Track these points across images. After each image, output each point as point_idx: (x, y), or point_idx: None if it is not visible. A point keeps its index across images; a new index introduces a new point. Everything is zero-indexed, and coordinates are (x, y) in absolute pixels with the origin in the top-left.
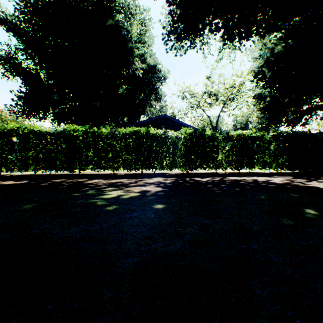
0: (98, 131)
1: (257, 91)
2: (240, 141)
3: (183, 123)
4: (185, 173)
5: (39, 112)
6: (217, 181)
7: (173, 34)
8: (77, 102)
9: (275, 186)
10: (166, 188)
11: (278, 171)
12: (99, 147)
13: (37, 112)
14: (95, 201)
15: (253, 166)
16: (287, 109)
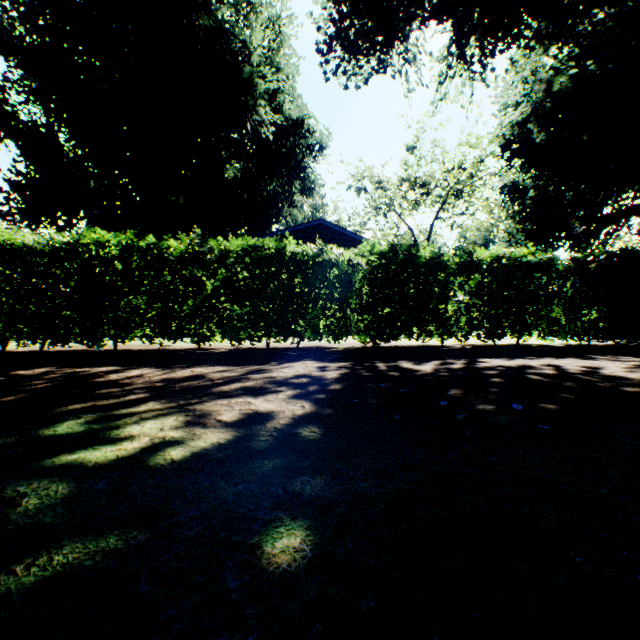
0: (159, 247)
1: (508, 177)
2: (498, 273)
3: (361, 238)
4: (371, 349)
5: (57, 217)
6: (465, 375)
7: (340, 39)
8: (137, 195)
9: None
10: (327, 403)
11: (581, 343)
12: (163, 285)
13: (51, 215)
14: (18, 496)
15: (528, 332)
16: (570, 214)
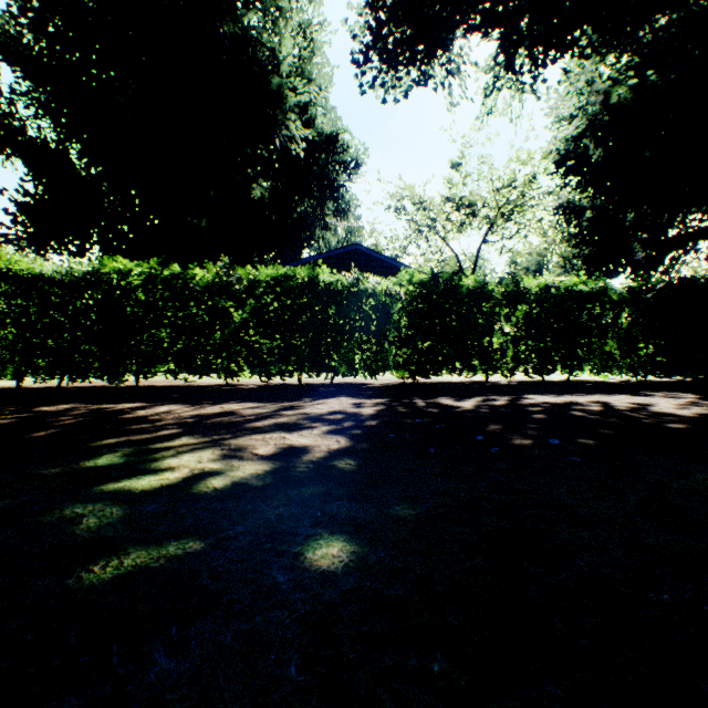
0: (184, 276)
1: (563, 196)
2: (547, 303)
3: (400, 264)
4: (410, 385)
5: (68, 241)
6: (507, 411)
7: (377, 49)
8: (156, 217)
9: (694, 429)
10: (363, 438)
11: (638, 379)
12: (188, 317)
13: (62, 240)
14: (78, 516)
15: (579, 367)
16: (631, 237)
